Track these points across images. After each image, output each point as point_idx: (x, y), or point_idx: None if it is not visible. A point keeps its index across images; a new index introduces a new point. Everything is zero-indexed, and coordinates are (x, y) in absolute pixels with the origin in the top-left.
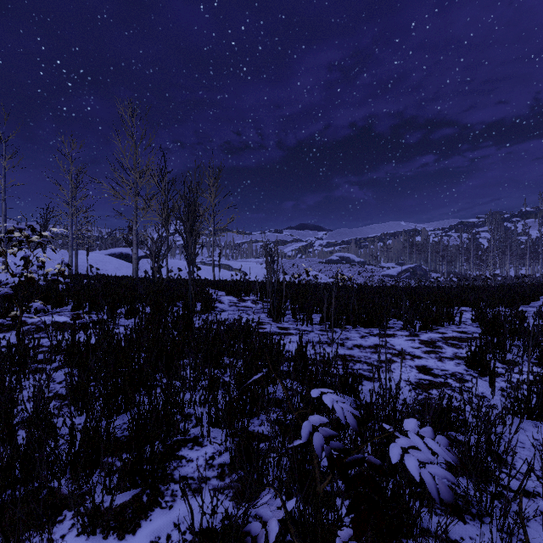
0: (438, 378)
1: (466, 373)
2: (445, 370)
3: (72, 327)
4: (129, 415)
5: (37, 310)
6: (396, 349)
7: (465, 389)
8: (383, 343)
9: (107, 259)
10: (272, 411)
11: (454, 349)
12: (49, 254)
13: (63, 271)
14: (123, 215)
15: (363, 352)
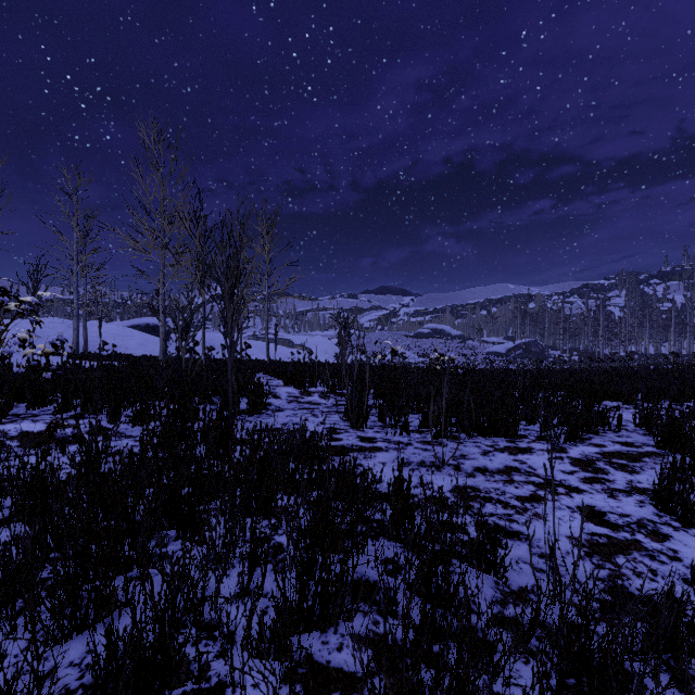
0: (619, 532)
1: (660, 521)
2: (626, 515)
3: (50, 441)
4: (102, 629)
5: (0, 414)
6: (540, 474)
7: (670, 555)
8: (518, 464)
9: (128, 332)
10: (360, 611)
11: (625, 474)
12: (50, 325)
13: (49, 354)
14: (146, 275)
15: (491, 481)
